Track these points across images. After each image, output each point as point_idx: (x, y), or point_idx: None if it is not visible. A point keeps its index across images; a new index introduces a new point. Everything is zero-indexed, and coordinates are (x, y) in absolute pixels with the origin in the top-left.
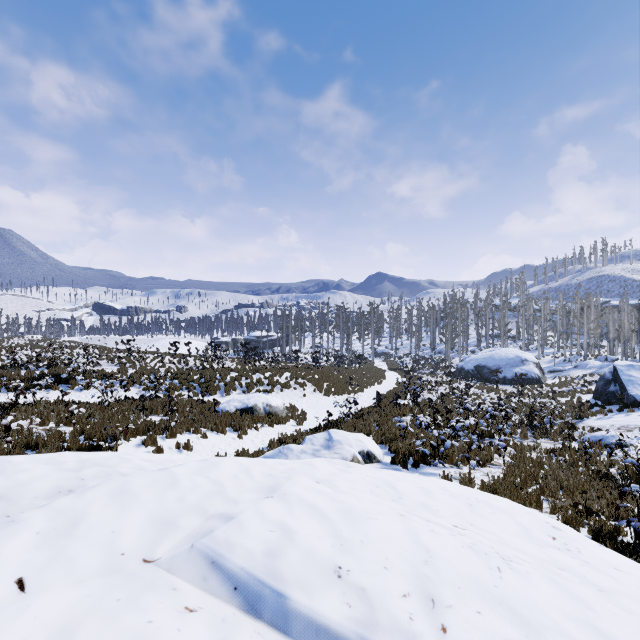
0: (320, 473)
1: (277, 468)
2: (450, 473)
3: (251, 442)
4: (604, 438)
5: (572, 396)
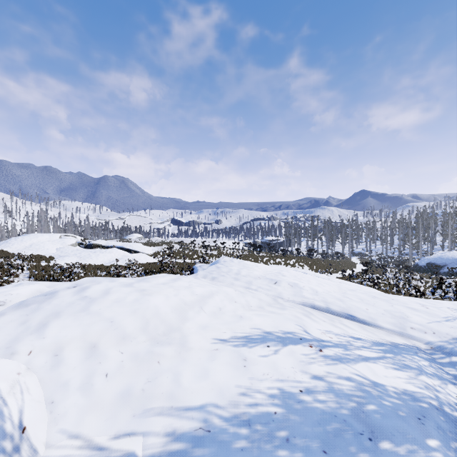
0: None
1: None
2: None
3: None
4: None
5: None
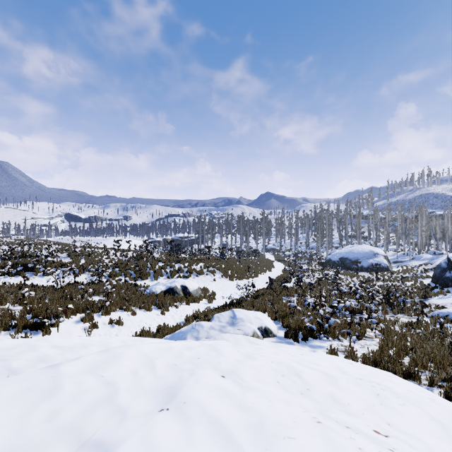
0: (226, 362)
1: (184, 354)
2: (334, 345)
3: (171, 317)
4: (450, 314)
5: (415, 280)
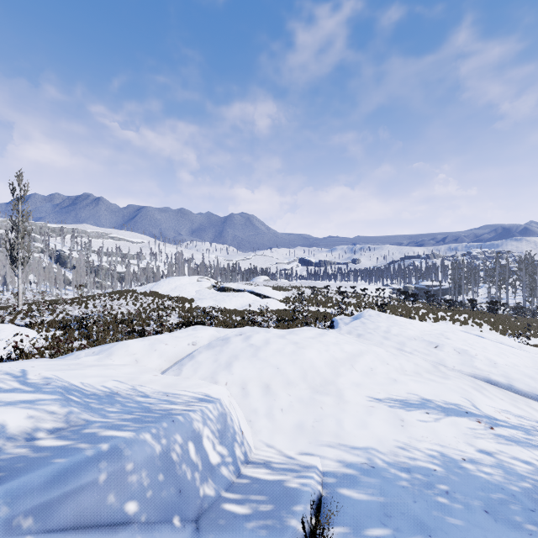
0: None
1: None
2: None
3: None
4: None
5: None
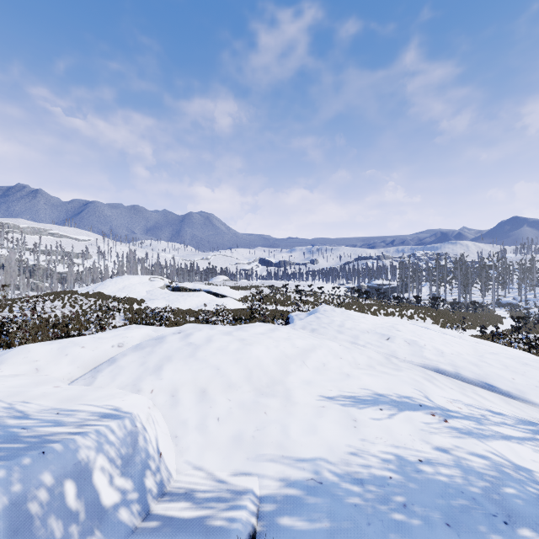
0: None
1: None
2: None
3: None
4: None
5: None
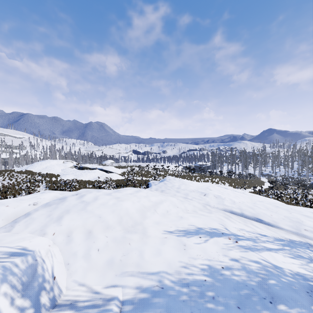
0: None
1: None
2: None
3: None
4: None
5: None
